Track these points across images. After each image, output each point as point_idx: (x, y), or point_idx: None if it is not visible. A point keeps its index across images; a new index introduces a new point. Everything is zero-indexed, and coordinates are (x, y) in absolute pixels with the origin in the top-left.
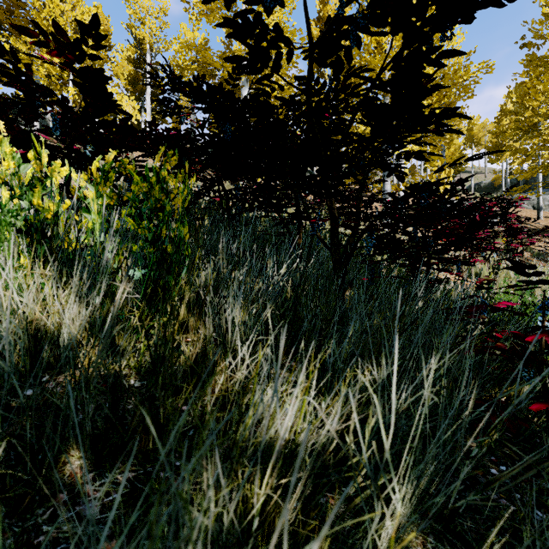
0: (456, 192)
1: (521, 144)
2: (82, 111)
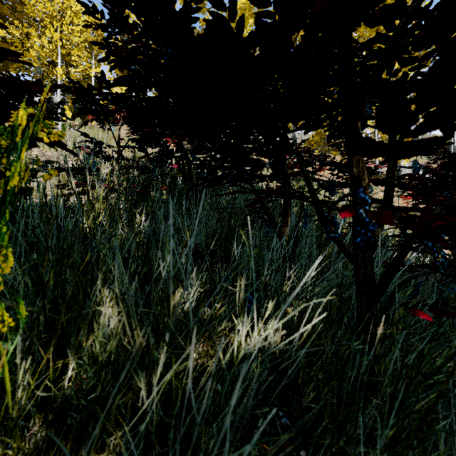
0: None
1: None
2: None
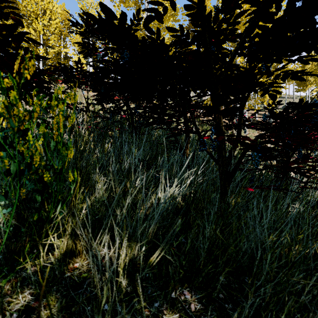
0: None
1: None
2: None
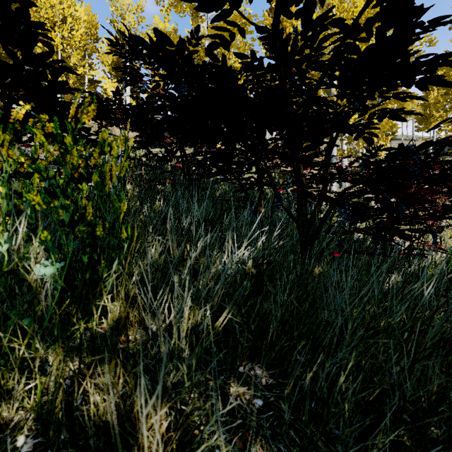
0: (441, 154)
1: (451, 113)
2: (4, 62)
